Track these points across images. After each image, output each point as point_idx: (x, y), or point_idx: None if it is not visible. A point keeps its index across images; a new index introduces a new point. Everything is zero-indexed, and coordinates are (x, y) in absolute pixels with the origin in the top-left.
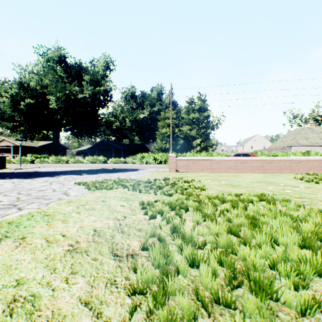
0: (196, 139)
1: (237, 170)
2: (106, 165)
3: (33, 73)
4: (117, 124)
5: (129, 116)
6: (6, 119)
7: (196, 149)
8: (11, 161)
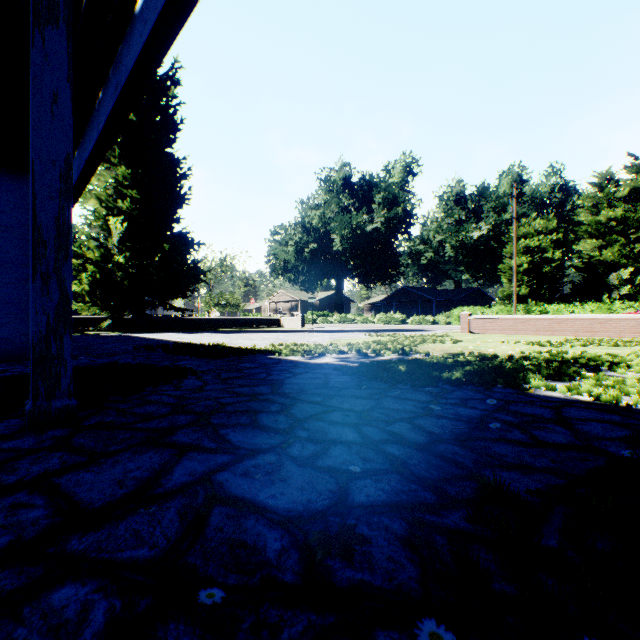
0: (620, 268)
1: (552, 332)
2: (403, 326)
3: (315, 208)
4: (428, 255)
5: (450, 239)
6: (288, 269)
7: (618, 293)
8: None
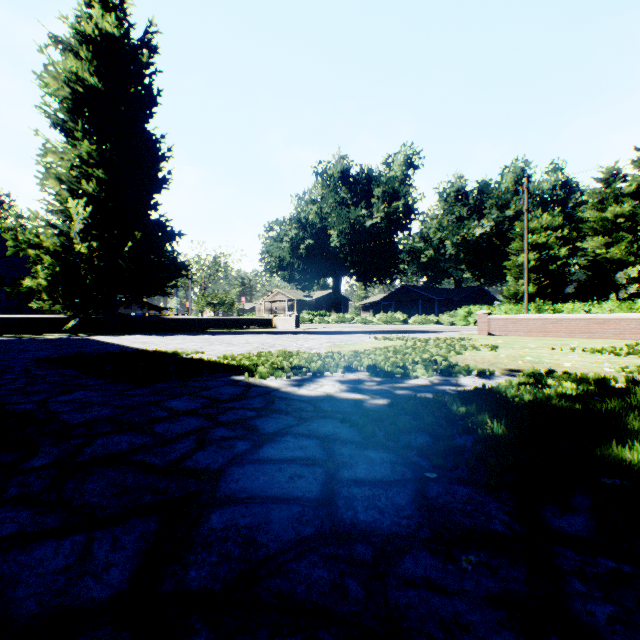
0: (627, 267)
1: (590, 334)
2: (405, 326)
3: (311, 203)
4: (428, 253)
5: (451, 236)
6: (283, 267)
7: (626, 292)
8: None
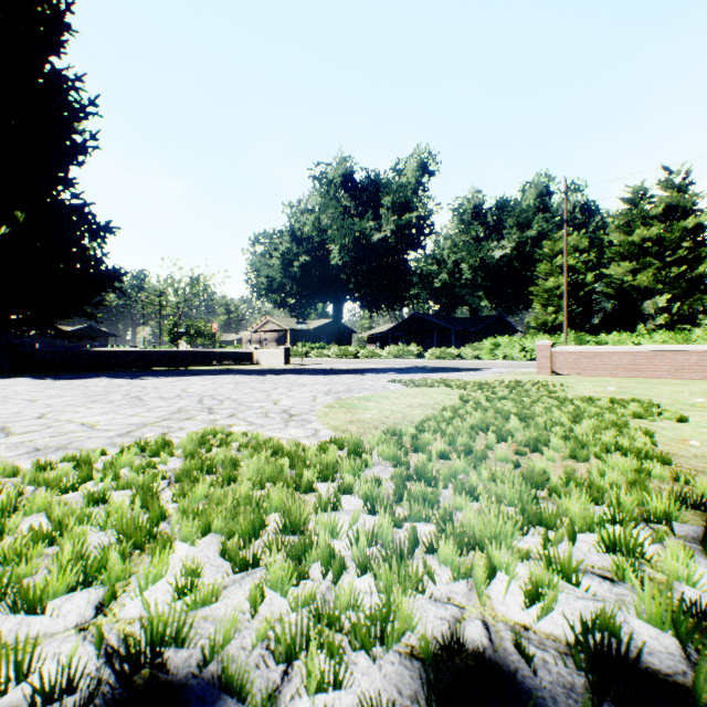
0: (654, 295)
1: (705, 374)
2: (422, 361)
3: (308, 212)
4: (442, 277)
5: (468, 258)
6: (274, 290)
7: (654, 322)
8: None
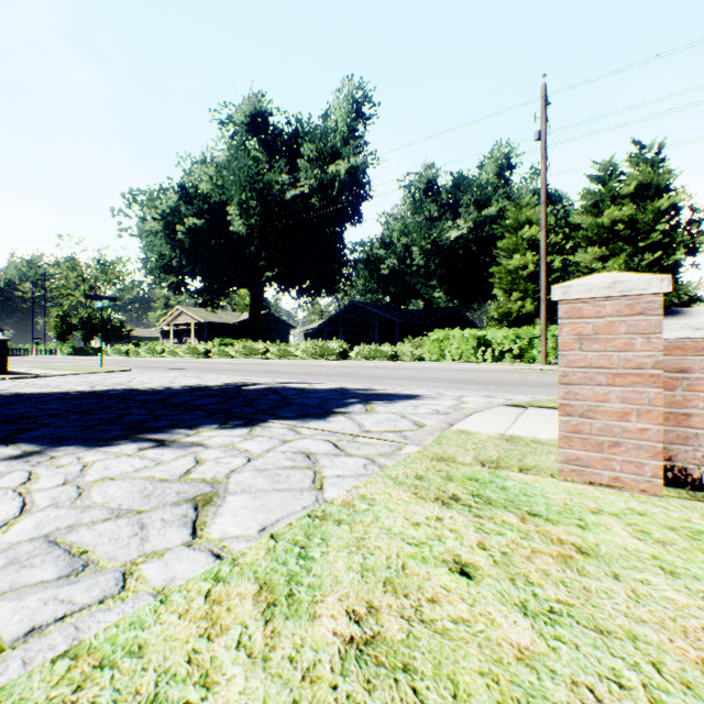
0: None
1: None
2: (338, 364)
3: (206, 163)
4: (391, 264)
5: (419, 239)
6: (172, 270)
7: None
8: (176, 352)
